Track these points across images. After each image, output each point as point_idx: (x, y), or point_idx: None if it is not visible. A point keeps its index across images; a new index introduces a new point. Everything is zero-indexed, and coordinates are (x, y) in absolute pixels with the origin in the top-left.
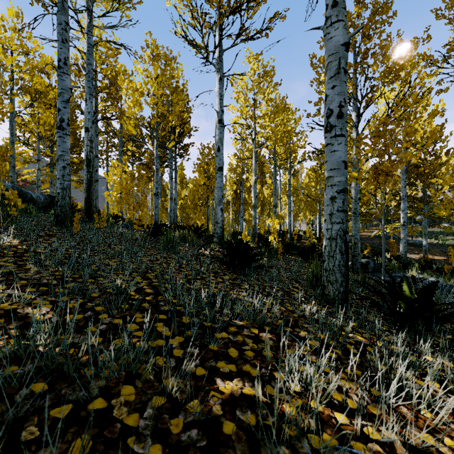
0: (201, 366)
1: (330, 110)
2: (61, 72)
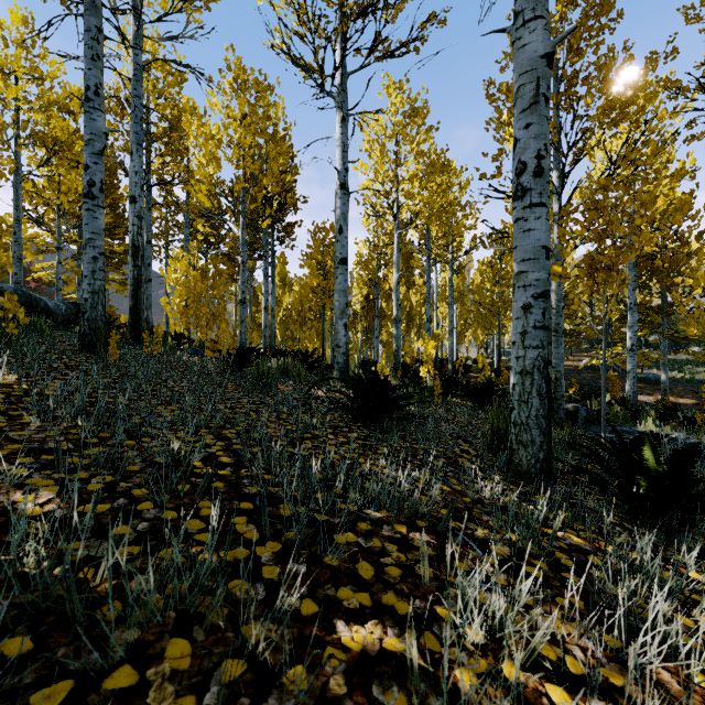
0: (309, 597)
1: (522, 163)
2: (90, 106)
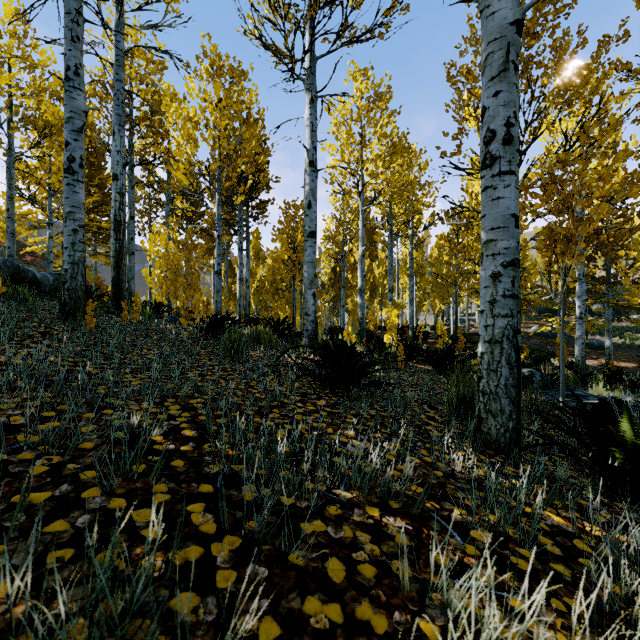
0: (270, 613)
1: (490, 131)
2: (70, 85)
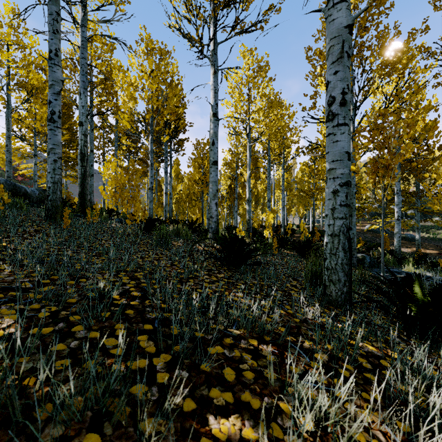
0: (190, 396)
1: (332, 97)
2: (52, 63)
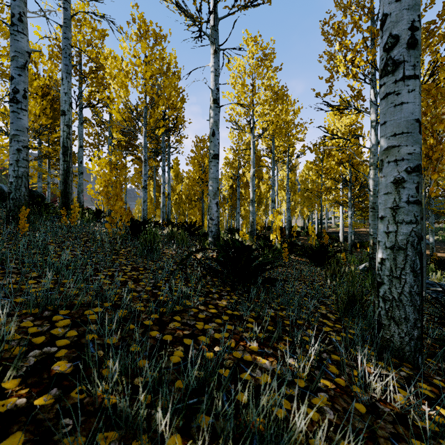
0: None
1: (393, 37)
2: (14, 29)
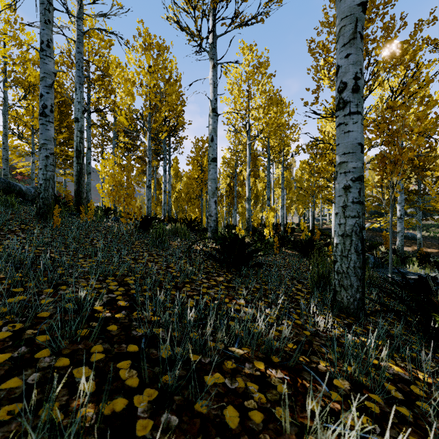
0: None
1: (343, 83)
2: (43, 54)
